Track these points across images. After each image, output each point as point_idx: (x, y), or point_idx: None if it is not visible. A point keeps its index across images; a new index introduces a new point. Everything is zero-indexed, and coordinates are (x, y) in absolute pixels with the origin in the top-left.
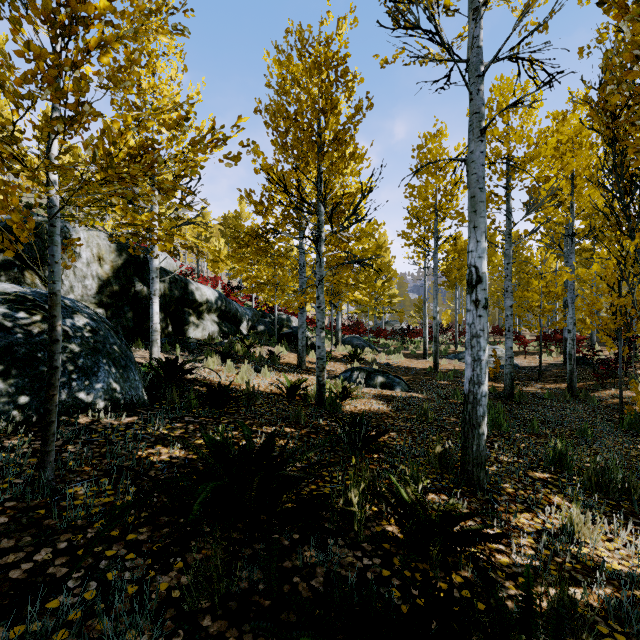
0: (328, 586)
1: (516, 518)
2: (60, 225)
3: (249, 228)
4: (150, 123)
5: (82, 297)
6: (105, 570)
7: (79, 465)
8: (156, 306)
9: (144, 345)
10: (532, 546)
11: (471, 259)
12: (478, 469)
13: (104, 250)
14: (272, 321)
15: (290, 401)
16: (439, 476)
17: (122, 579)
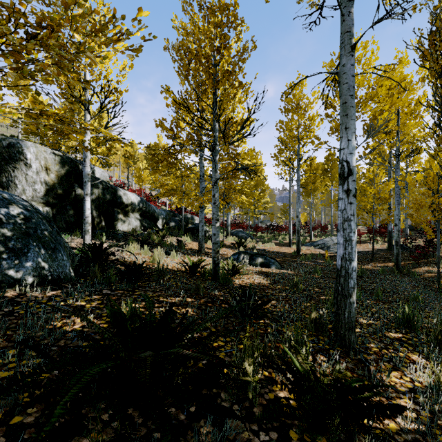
0: None
1: (388, 377)
2: (14, 142)
3: (162, 147)
4: None
5: (32, 198)
6: None
7: None
8: (88, 203)
9: (81, 235)
10: (411, 407)
11: (343, 155)
12: (349, 332)
13: (50, 162)
14: (180, 219)
15: (192, 276)
16: (315, 338)
17: None
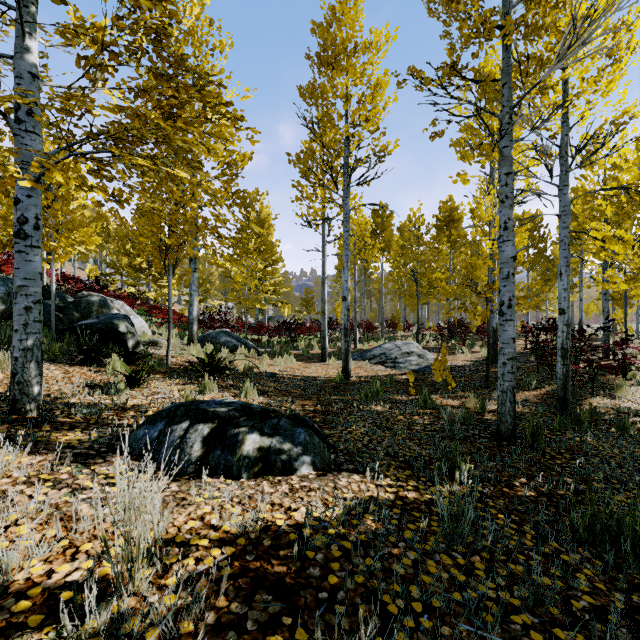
0: None
1: None
2: None
3: None
4: None
5: None
6: None
7: None
8: None
9: None
10: None
11: None
12: None
13: None
14: (64, 305)
15: None
16: None
17: None
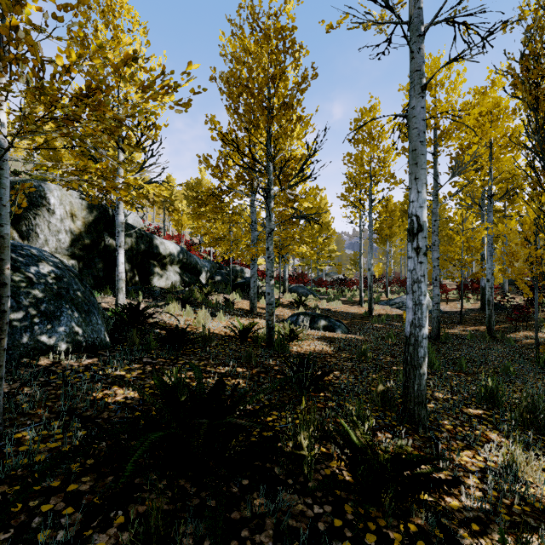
0: (278, 541)
1: (458, 456)
2: (35, 184)
3: (206, 189)
4: (96, 61)
5: (56, 249)
6: (37, 529)
7: (32, 407)
8: (121, 257)
9: (112, 292)
10: (478, 486)
11: (412, 209)
12: (419, 407)
13: (76, 207)
14: (228, 272)
15: (242, 343)
16: (382, 414)
17: (54, 540)
